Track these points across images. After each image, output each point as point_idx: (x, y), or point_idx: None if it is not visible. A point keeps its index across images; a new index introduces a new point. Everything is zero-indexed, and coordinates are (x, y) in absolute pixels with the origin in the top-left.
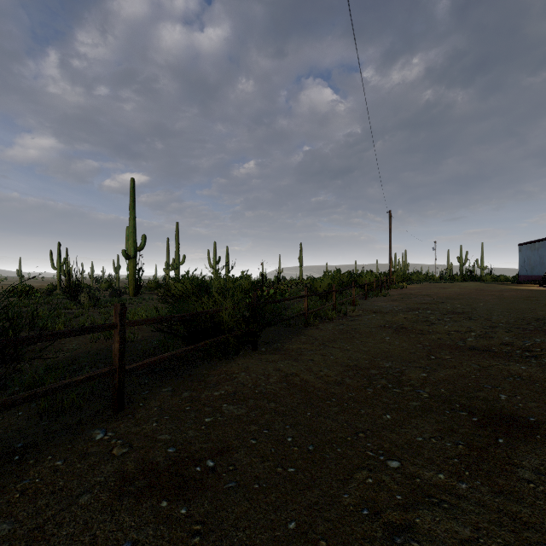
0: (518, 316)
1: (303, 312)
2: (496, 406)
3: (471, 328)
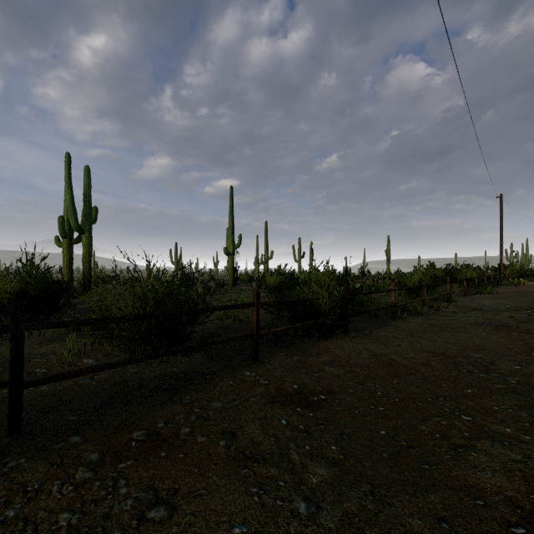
0: None
1: (390, 305)
2: None
3: None
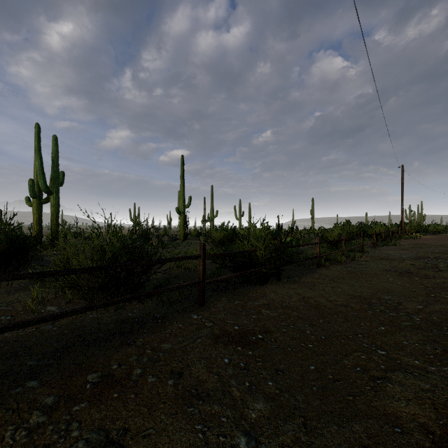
0: None
1: (315, 255)
2: None
3: None
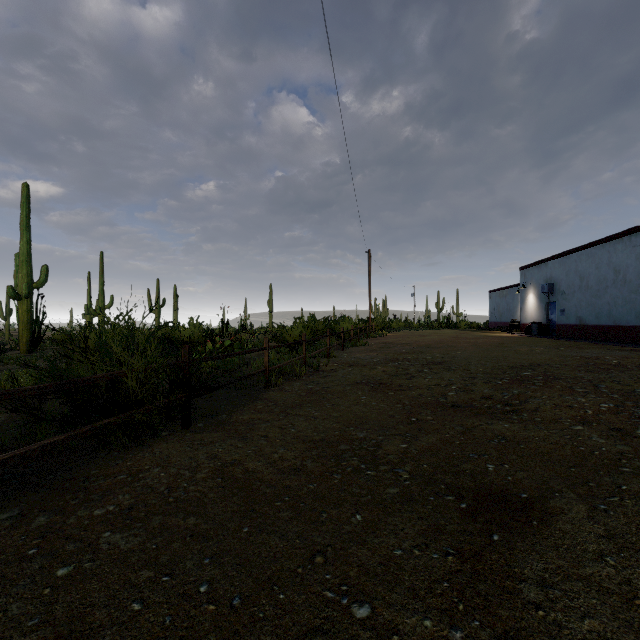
0: (494, 365)
1: (262, 369)
2: (484, 482)
3: (451, 380)
